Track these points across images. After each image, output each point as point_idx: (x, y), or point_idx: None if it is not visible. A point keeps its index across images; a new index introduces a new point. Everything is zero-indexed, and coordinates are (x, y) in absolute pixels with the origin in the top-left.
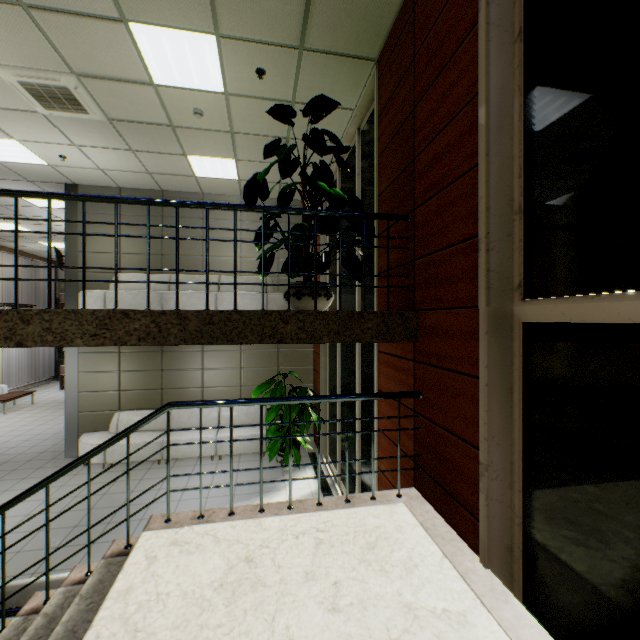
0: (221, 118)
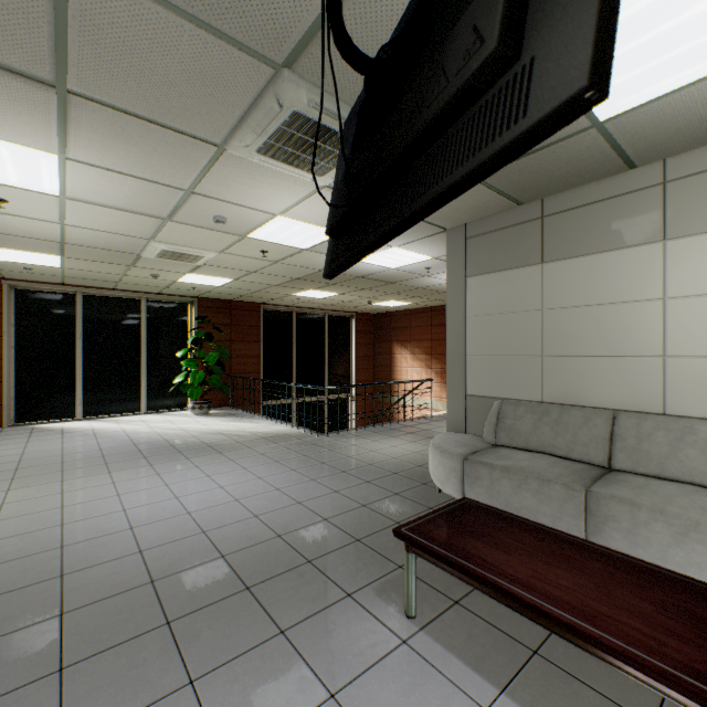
0: (147, 276)
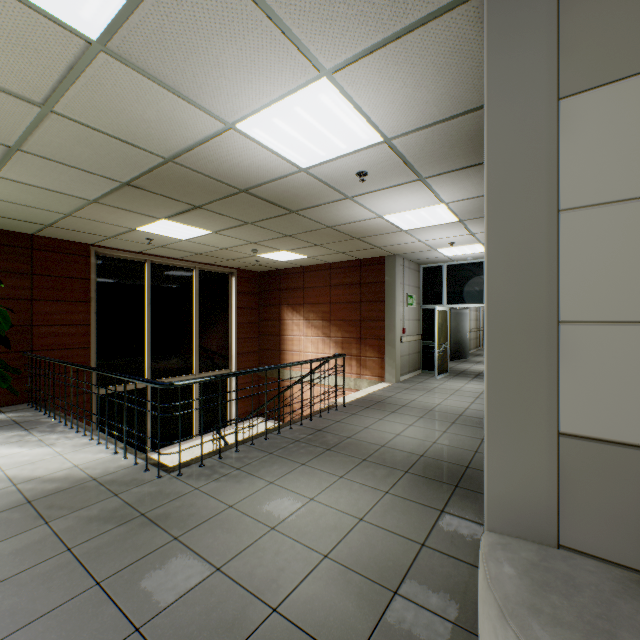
0: None
